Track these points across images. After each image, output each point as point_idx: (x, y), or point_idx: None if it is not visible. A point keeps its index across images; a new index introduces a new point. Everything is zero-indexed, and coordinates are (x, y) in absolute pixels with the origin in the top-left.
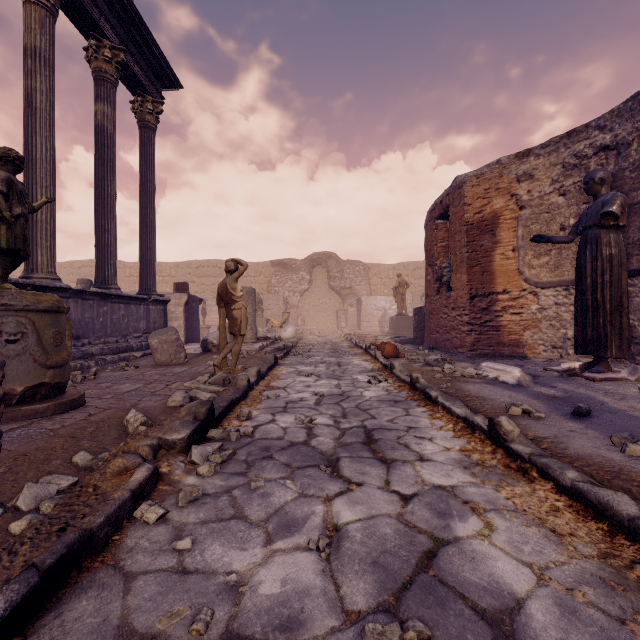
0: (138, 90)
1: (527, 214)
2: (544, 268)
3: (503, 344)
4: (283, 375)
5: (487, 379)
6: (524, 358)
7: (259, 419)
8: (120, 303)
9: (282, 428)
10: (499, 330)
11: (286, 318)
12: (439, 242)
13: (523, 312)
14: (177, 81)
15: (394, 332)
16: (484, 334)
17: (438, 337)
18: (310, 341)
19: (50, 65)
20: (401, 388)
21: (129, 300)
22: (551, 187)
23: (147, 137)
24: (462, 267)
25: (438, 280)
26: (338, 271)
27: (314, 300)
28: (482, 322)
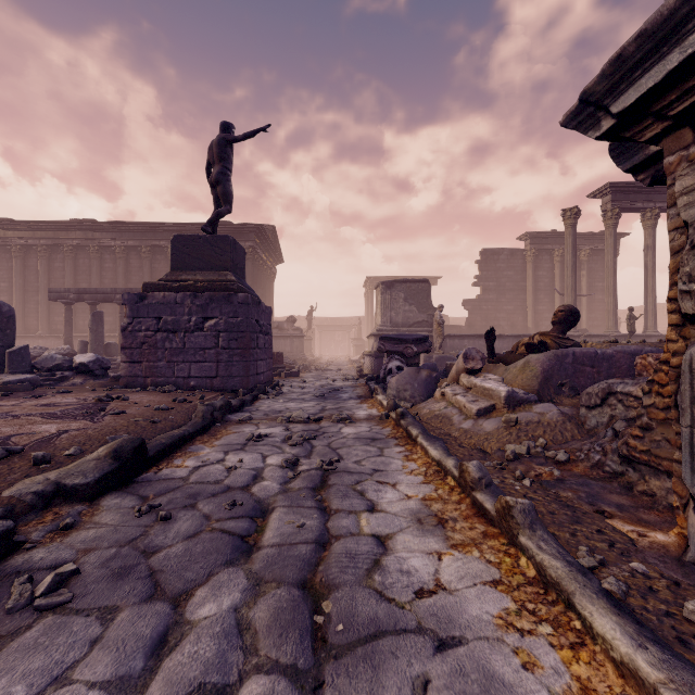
0: None
1: None
2: None
3: None
4: None
5: None
6: None
7: None
8: None
9: None
10: None
11: None
12: None
13: None
14: None
15: None
16: None
17: None
18: None
19: (653, 248)
20: None
21: None
22: None
23: None
24: None
25: None
26: None
27: None
28: None
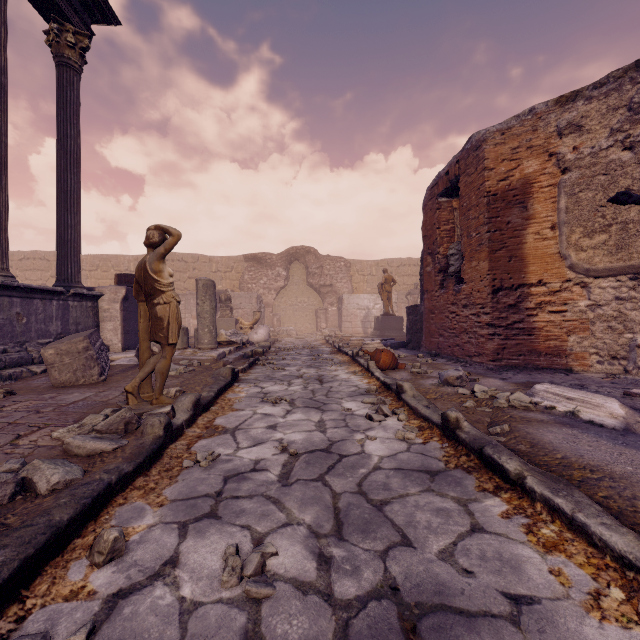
0: (52, 13)
1: (573, 178)
2: (600, 250)
3: (538, 352)
4: (239, 401)
5: (555, 414)
6: (570, 372)
7: (140, 555)
8: (13, 297)
9: (181, 607)
10: (532, 334)
11: (258, 318)
12: (442, 225)
13: (567, 310)
14: (111, 12)
15: (380, 334)
16: (511, 339)
17: (442, 341)
18: (286, 344)
19: None
20: (425, 433)
21: (30, 293)
22: (610, 139)
23: (67, 79)
24: (480, 252)
25: (441, 271)
26: (317, 267)
27: (291, 298)
28: (509, 323)
